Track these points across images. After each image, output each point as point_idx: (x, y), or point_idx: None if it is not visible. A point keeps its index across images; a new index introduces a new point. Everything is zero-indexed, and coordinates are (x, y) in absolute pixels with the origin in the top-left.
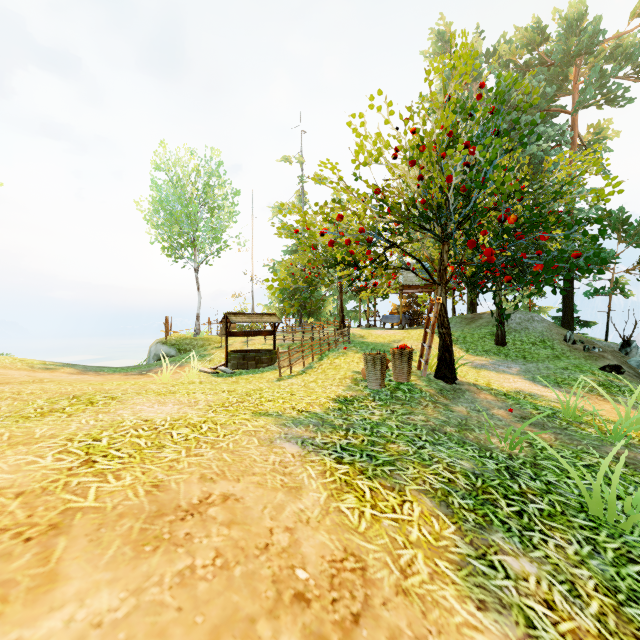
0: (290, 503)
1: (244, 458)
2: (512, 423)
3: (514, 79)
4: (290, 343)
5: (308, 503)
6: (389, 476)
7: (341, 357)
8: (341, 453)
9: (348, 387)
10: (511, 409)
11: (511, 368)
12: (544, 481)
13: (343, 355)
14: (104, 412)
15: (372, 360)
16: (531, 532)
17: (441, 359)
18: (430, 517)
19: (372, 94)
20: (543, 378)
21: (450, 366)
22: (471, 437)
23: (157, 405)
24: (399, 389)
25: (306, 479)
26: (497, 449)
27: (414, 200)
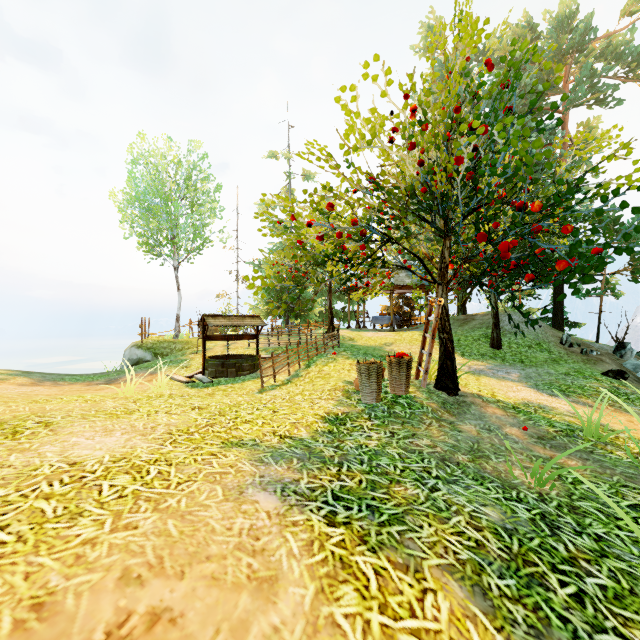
0: (258, 615)
1: (198, 527)
2: (530, 446)
3: (534, 44)
4: (275, 347)
5: (286, 611)
6: (399, 544)
7: (330, 364)
8: (333, 505)
9: (339, 401)
10: (526, 427)
11: (511, 374)
12: (592, 535)
13: (333, 361)
14: (21, 450)
15: (366, 370)
16: (604, 634)
17: (442, 367)
18: (464, 621)
19: (367, 65)
20: (546, 385)
21: (452, 375)
22: (489, 468)
23: (100, 435)
24: (397, 403)
25: (285, 559)
26: (523, 486)
27: (413, 189)
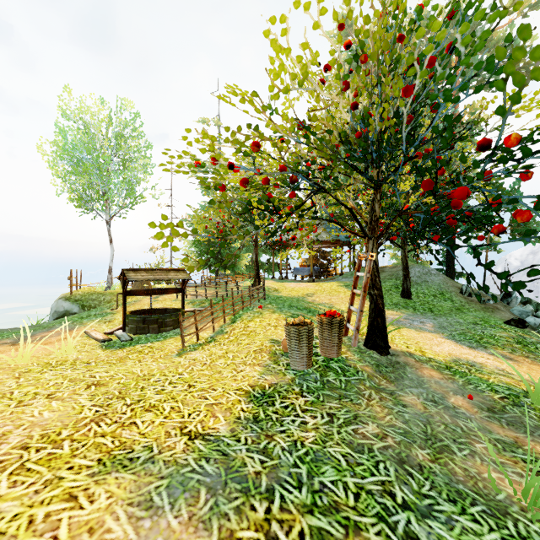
0: None
1: None
2: (486, 423)
3: None
4: (203, 299)
5: None
6: None
7: (256, 319)
8: None
9: (266, 367)
10: (471, 396)
11: (425, 323)
12: None
13: (258, 316)
14: None
15: (296, 333)
16: None
17: (372, 325)
18: None
19: None
20: (462, 336)
21: (383, 333)
22: (459, 473)
23: None
24: (330, 369)
25: None
26: (514, 505)
27: (345, 135)
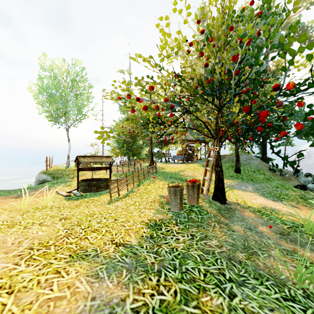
0: None
1: None
2: (278, 241)
3: None
4: (121, 173)
5: None
6: None
7: (151, 184)
8: None
9: (157, 210)
10: (271, 226)
11: (248, 187)
12: None
13: (153, 182)
14: None
15: (174, 191)
16: None
17: (217, 187)
18: None
19: (174, 0)
20: (268, 194)
21: (222, 192)
22: (261, 265)
23: None
24: (192, 211)
25: None
26: (289, 281)
27: (201, 81)
